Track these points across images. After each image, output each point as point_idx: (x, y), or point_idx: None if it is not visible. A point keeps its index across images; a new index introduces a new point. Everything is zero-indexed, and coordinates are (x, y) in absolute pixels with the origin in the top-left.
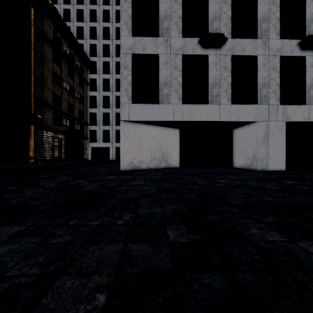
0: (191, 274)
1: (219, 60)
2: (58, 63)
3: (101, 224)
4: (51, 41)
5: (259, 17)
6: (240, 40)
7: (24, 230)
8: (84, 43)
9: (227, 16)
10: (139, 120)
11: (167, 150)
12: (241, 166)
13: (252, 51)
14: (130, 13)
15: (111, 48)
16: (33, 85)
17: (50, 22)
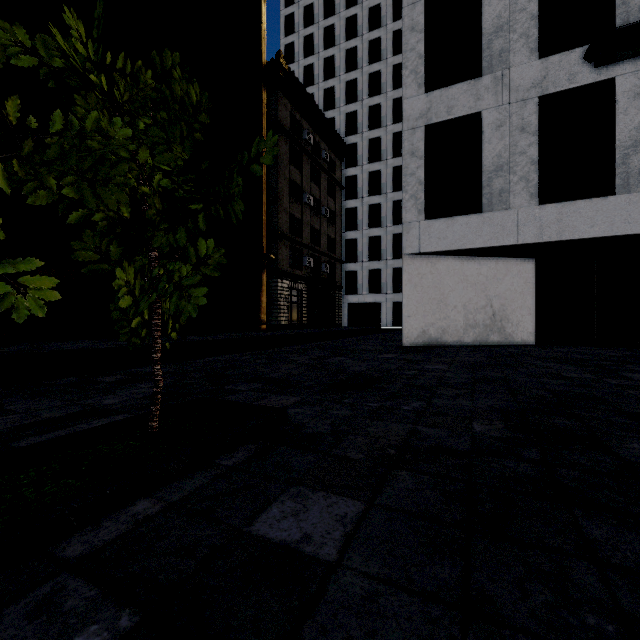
0: (492, 457)
1: None
2: (298, 164)
3: (382, 407)
4: (288, 131)
5: None
6: None
7: (301, 400)
8: (336, 116)
9: None
10: (439, 249)
11: (504, 308)
12: None
13: None
14: (422, 51)
15: (384, 110)
16: (264, 208)
17: (286, 101)
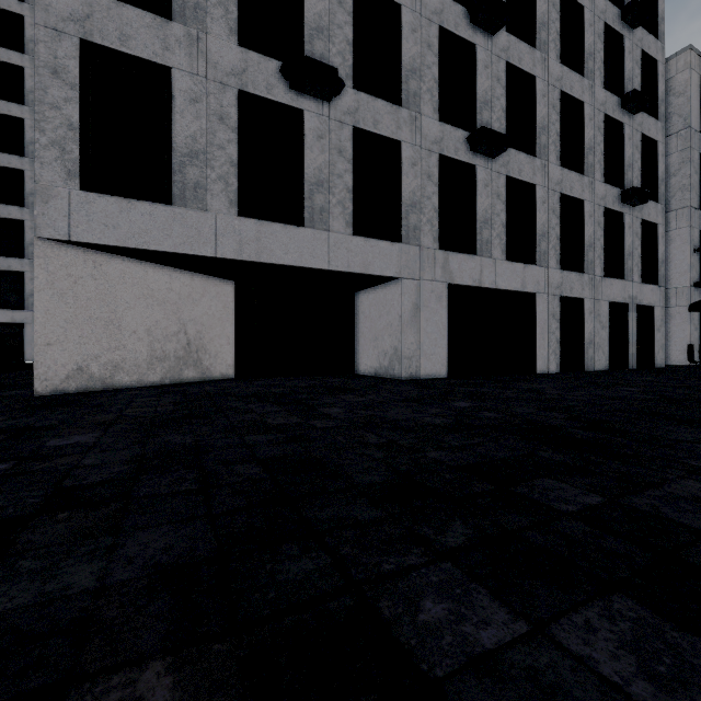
0: None
1: (329, 130)
2: None
3: None
4: None
5: (405, 63)
6: (371, 99)
7: None
8: None
9: (345, 37)
10: (106, 242)
11: (201, 335)
12: (372, 370)
13: (393, 129)
14: None
15: (31, 30)
16: None
17: None
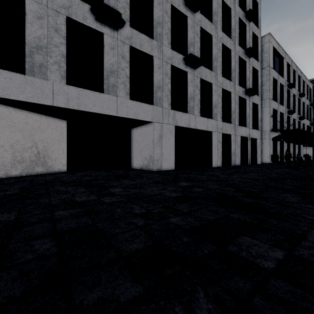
0: None
1: (117, 45)
2: None
3: None
4: None
5: (155, 19)
6: (138, 33)
7: None
8: None
9: (125, 0)
10: None
11: (46, 149)
12: (139, 166)
13: (149, 49)
14: None
15: None
16: None
17: None
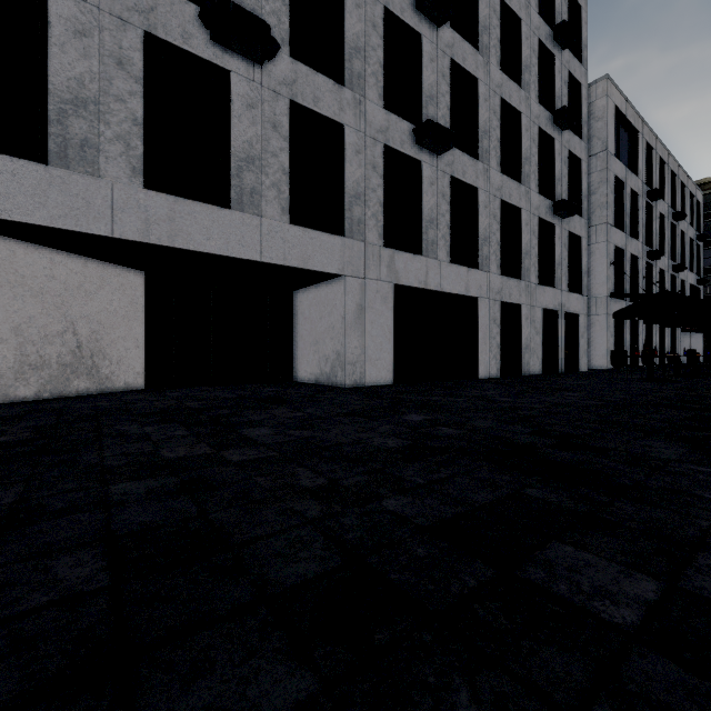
0: None
1: (261, 99)
2: None
3: None
4: None
5: (348, 39)
6: (311, 72)
7: None
8: None
9: None
10: None
11: (97, 336)
12: (313, 377)
13: (335, 110)
14: None
15: None
16: None
17: None
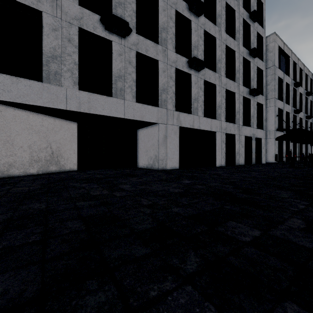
0: None
1: (124, 51)
2: None
3: None
4: None
5: (160, 24)
6: (144, 39)
7: None
8: None
9: (132, 8)
10: (3, 99)
11: (59, 149)
12: (145, 166)
13: (154, 54)
14: None
15: None
16: None
17: None
